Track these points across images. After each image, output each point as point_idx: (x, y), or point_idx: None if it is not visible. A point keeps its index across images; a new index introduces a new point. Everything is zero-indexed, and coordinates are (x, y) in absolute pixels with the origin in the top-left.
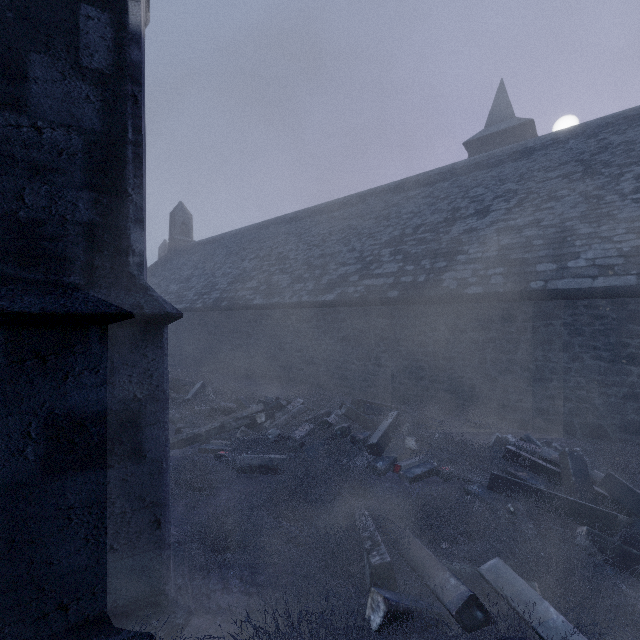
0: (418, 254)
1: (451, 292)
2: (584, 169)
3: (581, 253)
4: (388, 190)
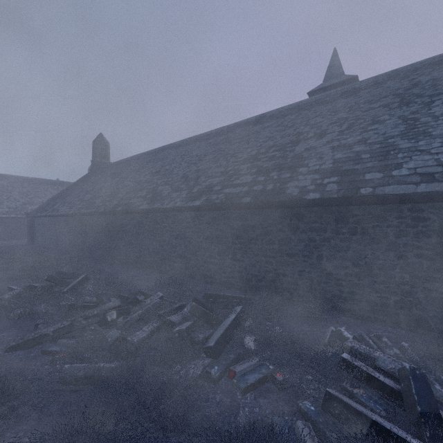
0: (268, 168)
1: (293, 198)
2: (400, 100)
3: (403, 163)
4: (250, 122)
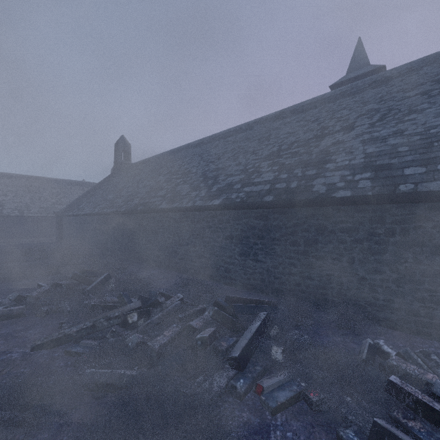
0: (291, 164)
1: (320, 196)
2: None
3: None
4: (270, 119)
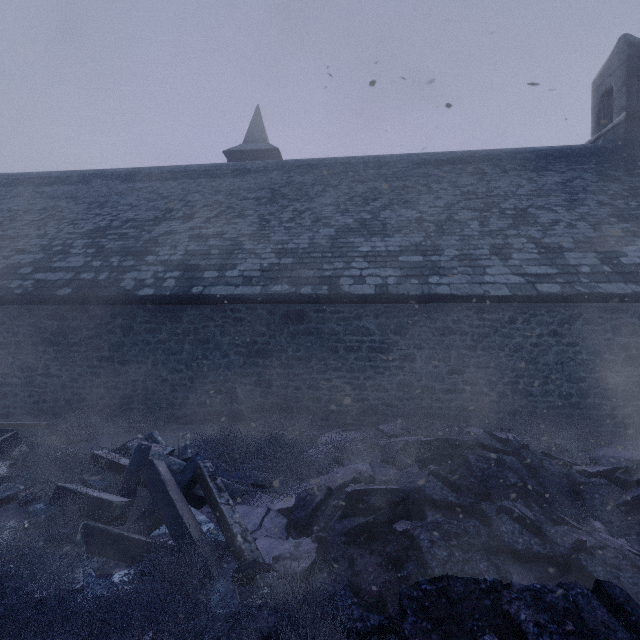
0: (112, 250)
1: (124, 293)
2: (271, 196)
3: (239, 265)
4: (118, 176)
